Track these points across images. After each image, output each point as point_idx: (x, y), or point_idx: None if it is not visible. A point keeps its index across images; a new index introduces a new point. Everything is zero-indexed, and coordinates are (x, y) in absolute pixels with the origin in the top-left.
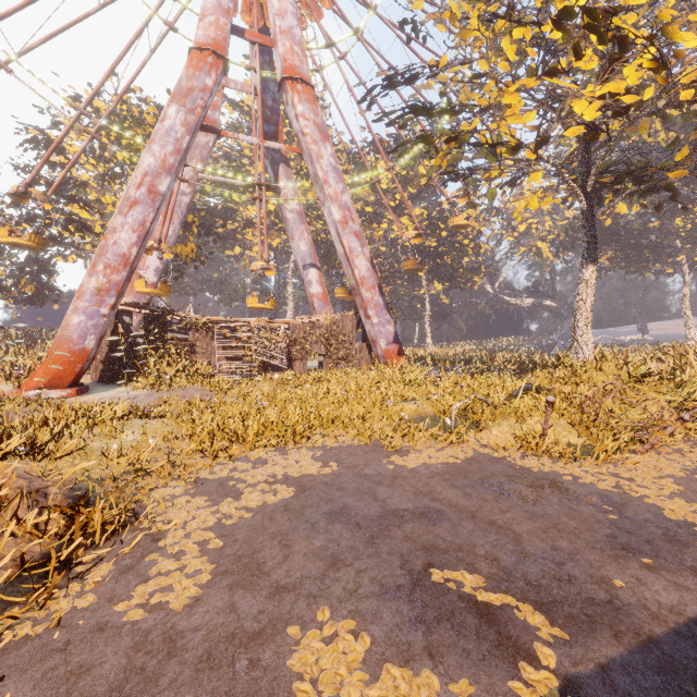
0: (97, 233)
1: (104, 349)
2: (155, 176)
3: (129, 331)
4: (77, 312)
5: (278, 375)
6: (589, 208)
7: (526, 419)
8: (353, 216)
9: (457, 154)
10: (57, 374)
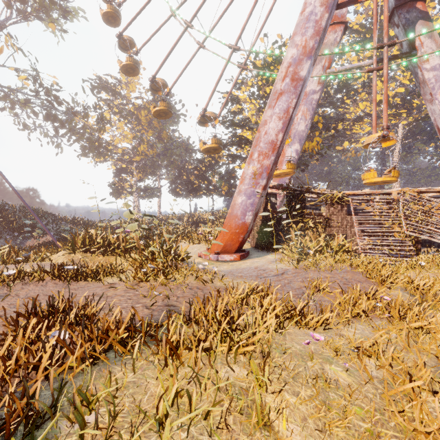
0: None
1: (258, 222)
2: (296, 64)
3: (274, 208)
4: (240, 193)
5: None
6: None
7: None
8: None
9: None
10: (228, 242)
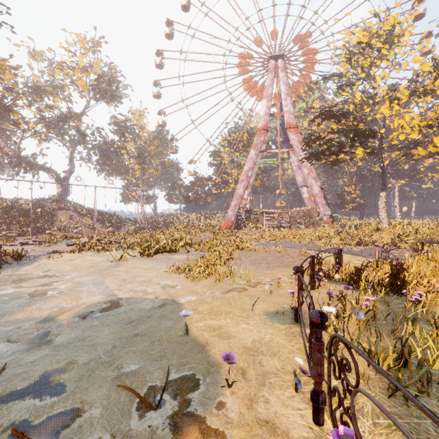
0: (230, 183)
1: (235, 220)
2: (247, 172)
3: (240, 214)
4: (230, 211)
5: (282, 228)
6: (382, 172)
7: (332, 238)
8: (312, 171)
9: (334, 158)
10: (226, 226)
